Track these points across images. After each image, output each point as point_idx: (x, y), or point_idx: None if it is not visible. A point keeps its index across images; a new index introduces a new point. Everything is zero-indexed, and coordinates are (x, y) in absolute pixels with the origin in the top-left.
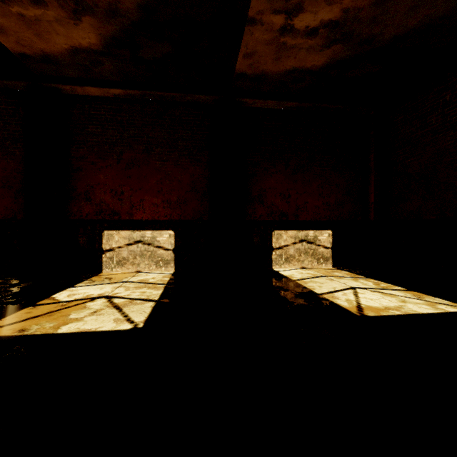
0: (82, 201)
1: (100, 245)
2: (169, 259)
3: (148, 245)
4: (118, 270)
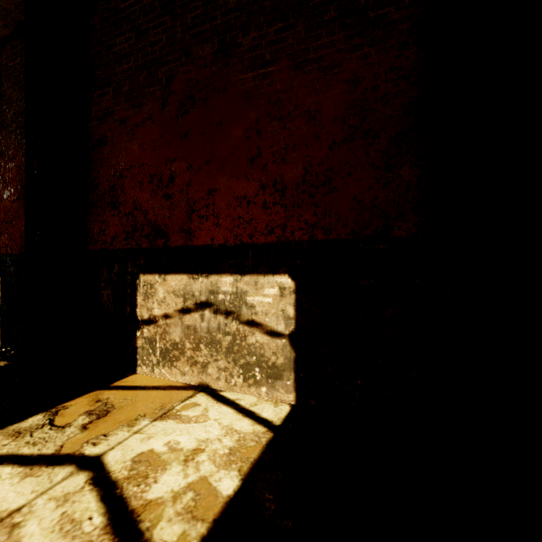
0: (106, 210)
1: (133, 309)
2: (279, 364)
3: (225, 317)
4: (163, 374)
